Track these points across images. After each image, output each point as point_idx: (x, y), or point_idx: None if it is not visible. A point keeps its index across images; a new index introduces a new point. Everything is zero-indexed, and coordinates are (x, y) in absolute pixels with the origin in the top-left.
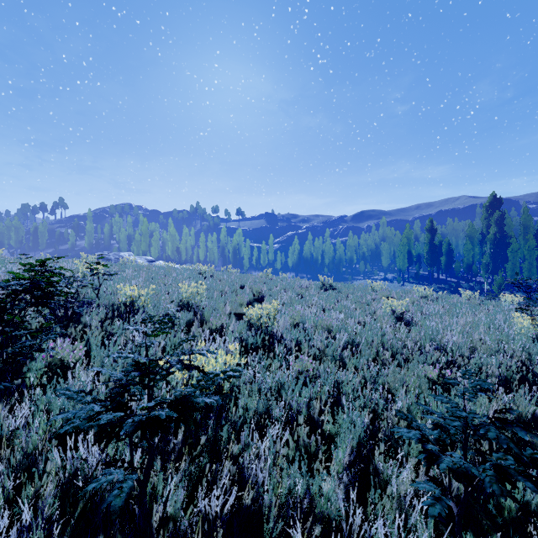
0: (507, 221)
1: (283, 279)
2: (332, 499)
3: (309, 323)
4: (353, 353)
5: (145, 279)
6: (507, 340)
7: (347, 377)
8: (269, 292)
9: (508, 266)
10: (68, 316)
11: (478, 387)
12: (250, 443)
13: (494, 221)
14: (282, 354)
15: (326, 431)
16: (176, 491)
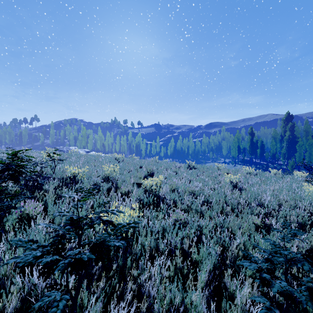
0: (296, 128)
1: (165, 162)
2: (199, 308)
3: (181, 189)
4: (208, 207)
5: (83, 162)
6: (300, 199)
7: (205, 224)
8: (157, 170)
9: (297, 155)
10: (35, 185)
11: (293, 234)
12: (145, 268)
13: (288, 128)
14: (165, 209)
15: (193, 259)
16: (97, 301)
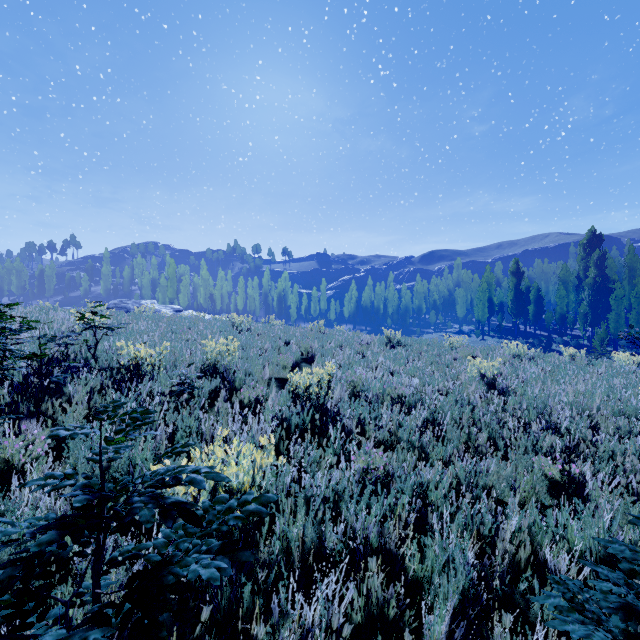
0: (608, 262)
1: (339, 333)
2: None
3: (374, 392)
4: (434, 434)
5: (162, 333)
6: (635, 415)
7: (435, 479)
8: (321, 349)
9: (612, 317)
10: (43, 386)
11: None
12: (290, 612)
13: (593, 262)
14: (339, 441)
15: (409, 571)
16: None
